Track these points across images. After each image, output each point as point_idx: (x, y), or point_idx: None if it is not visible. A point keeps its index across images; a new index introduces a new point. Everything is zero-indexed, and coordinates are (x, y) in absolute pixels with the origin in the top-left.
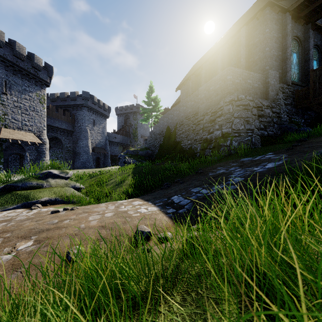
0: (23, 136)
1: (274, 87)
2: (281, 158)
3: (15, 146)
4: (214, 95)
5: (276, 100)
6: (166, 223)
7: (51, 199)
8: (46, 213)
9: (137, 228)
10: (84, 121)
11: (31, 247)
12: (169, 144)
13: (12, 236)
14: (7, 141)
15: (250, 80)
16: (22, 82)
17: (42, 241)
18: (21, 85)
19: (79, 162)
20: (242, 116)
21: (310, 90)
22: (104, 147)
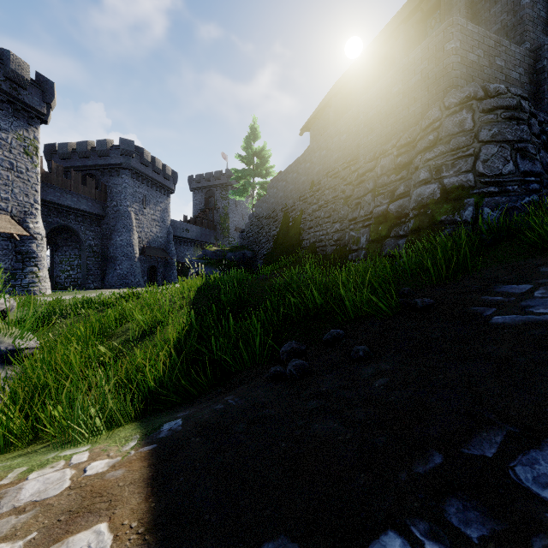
0: None
1: None
2: None
3: None
4: (403, 105)
5: None
6: None
7: None
8: None
9: None
10: (125, 196)
11: None
12: (288, 235)
13: None
14: None
15: (501, 59)
16: None
17: None
18: None
19: (114, 275)
20: (506, 137)
21: None
22: (165, 247)
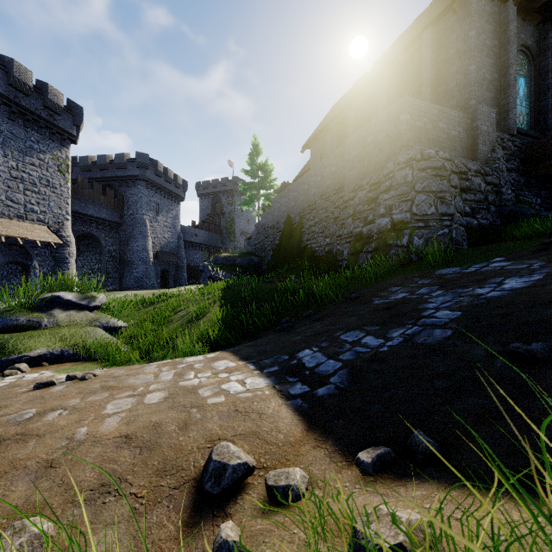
0: (27, 230)
1: (488, 137)
2: (533, 268)
3: (14, 248)
4: (374, 153)
5: (491, 161)
6: (287, 429)
7: (53, 352)
8: (27, 387)
9: None
10: (140, 205)
11: None
12: (290, 245)
13: None
14: None
15: (443, 123)
16: (27, 134)
17: None
18: (25, 140)
19: (131, 277)
20: (432, 189)
21: None
22: (176, 251)
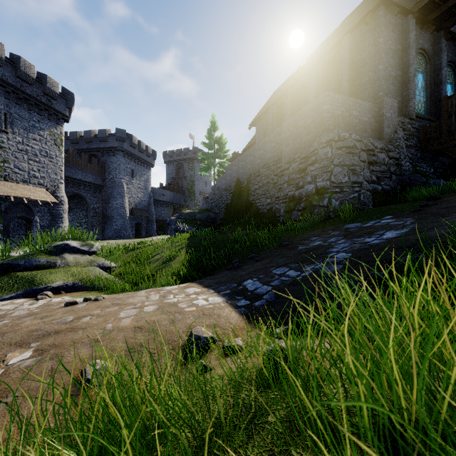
0: (31, 192)
1: (392, 121)
2: (405, 224)
3: (20, 206)
4: (304, 134)
5: (394, 140)
6: (235, 322)
7: (67, 284)
8: (58, 305)
9: (188, 338)
10: (119, 171)
11: (29, 361)
12: (239, 204)
13: (3, 342)
14: (8, 199)
15: (356, 111)
16: (30, 115)
17: (46, 351)
18: (28, 120)
19: (112, 229)
20: (346, 163)
21: (443, 126)
22: (147, 208)
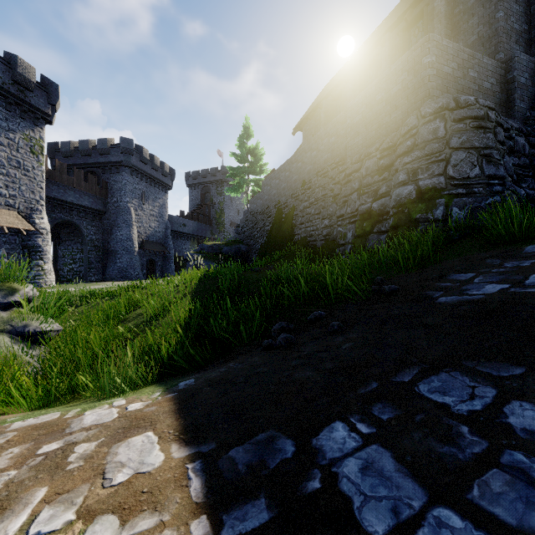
0: None
1: (527, 91)
2: None
3: None
4: (386, 112)
5: (531, 121)
6: None
7: None
8: None
9: None
10: (125, 192)
11: None
12: (281, 231)
13: None
14: None
15: (474, 71)
16: None
17: None
18: None
19: (115, 268)
20: (474, 144)
21: None
22: (163, 241)
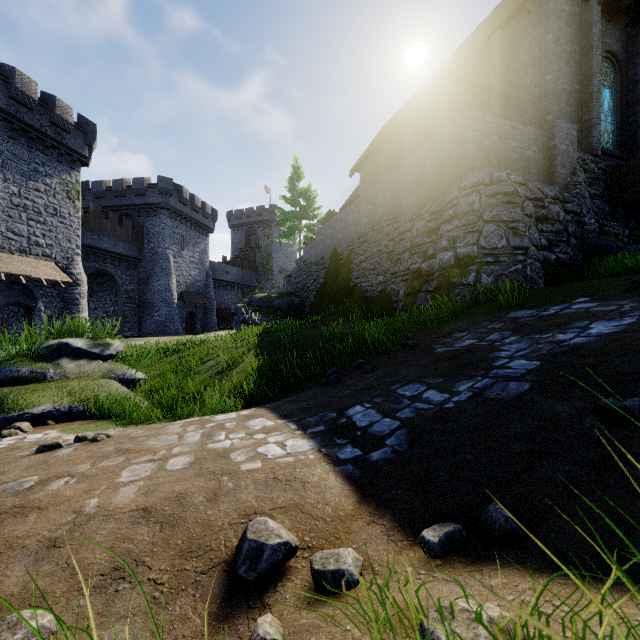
0: (31, 267)
1: (568, 157)
2: (623, 310)
3: (15, 288)
4: (435, 176)
5: (572, 186)
6: (336, 500)
7: (59, 409)
8: (28, 450)
9: None
10: (163, 237)
11: None
12: (337, 284)
13: None
14: None
15: (515, 141)
16: (30, 154)
17: None
18: (28, 162)
19: (152, 322)
20: (503, 218)
21: None
22: (204, 291)
